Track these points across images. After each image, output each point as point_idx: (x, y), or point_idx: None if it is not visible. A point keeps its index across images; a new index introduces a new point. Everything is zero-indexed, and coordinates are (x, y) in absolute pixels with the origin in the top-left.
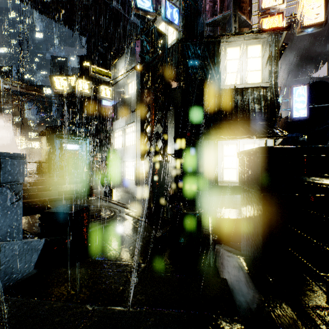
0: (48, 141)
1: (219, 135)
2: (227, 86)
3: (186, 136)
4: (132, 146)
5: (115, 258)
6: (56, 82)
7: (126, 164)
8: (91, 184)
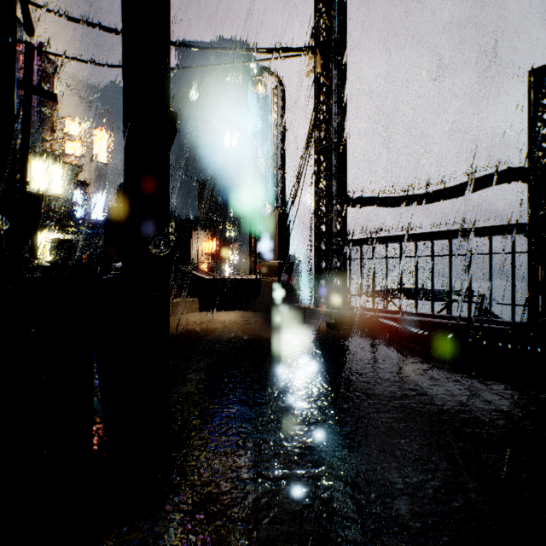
0: None
1: None
2: (34, 190)
3: None
4: None
5: None
6: None
7: None
8: None
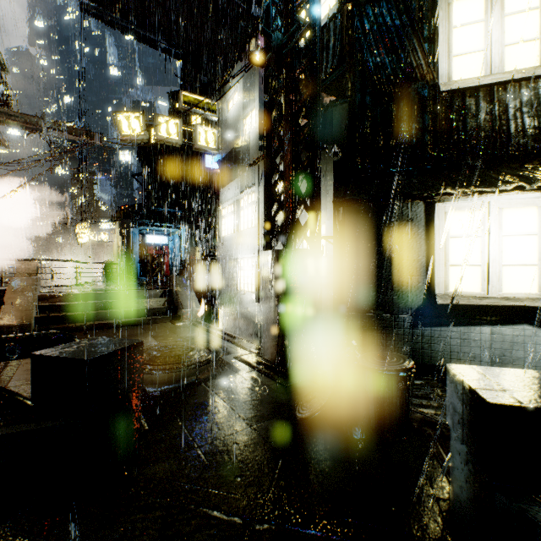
0: (122, 230)
1: (442, 189)
2: (455, 82)
3: (362, 196)
4: (252, 230)
5: (196, 475)
6: (123, 123)
7: (241, 263)
8: (180, 299)
